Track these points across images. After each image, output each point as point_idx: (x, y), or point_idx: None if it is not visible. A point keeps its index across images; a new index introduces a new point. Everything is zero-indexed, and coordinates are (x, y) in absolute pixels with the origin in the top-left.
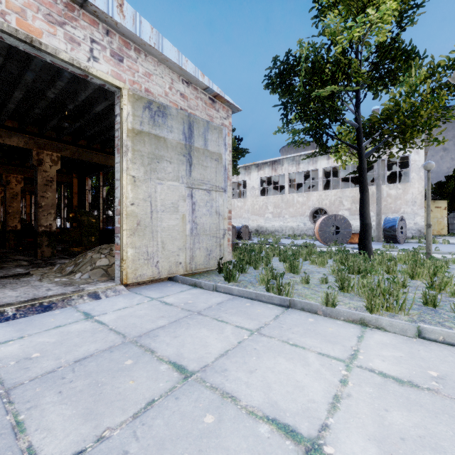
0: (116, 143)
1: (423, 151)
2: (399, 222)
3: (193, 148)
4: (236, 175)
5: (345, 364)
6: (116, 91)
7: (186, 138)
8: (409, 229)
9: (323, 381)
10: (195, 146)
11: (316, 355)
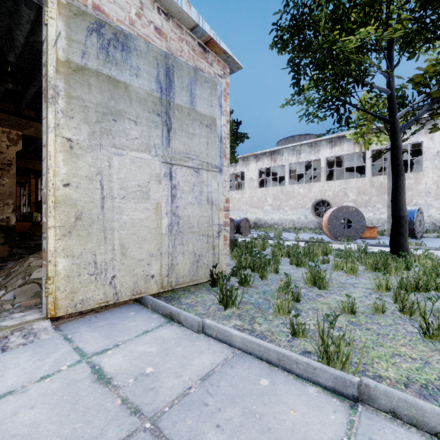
0: (43, 87)
1: (438, 137)
2: (417, 214)
3: (172, 106)
4: (234, 167)
5: None
6: (42, 1)
7: (162, 89)
8: None
9: None
10: (177, 102)
11: None
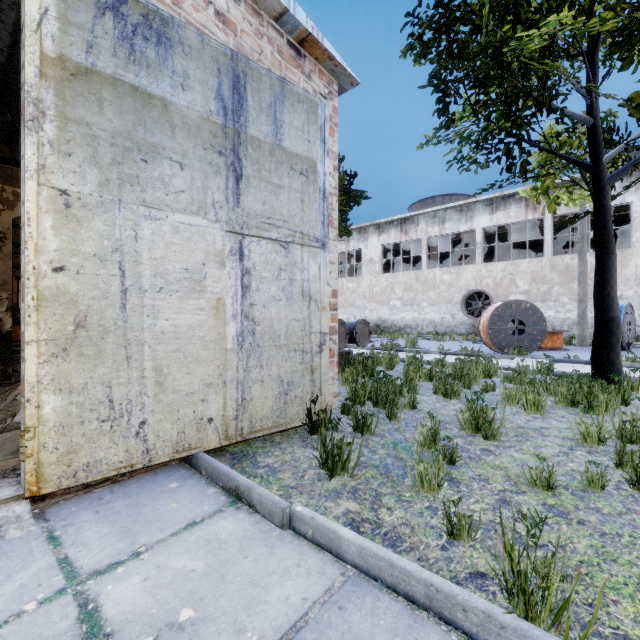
0: (22, 103)
1: None
2: (626, 313)
3: (244, 139)
4: (345, 242)
5: None
6: None
7: (226, 110)
8: None
9: None
10: (251, 133)
11: None
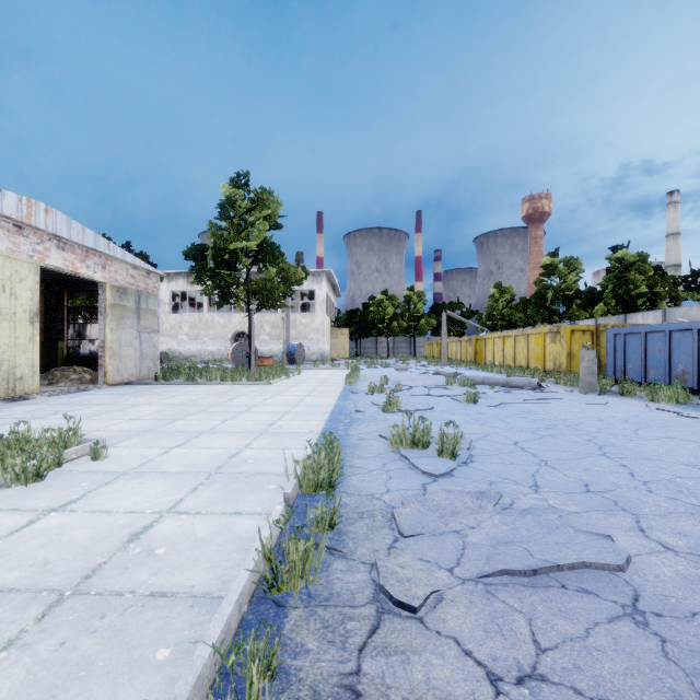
0: (100, 310)
1: (324, 288)
2: (298, 348)
3: (141, 309)
4: None
5: (209, 388)
6: (99, 282)
7: (137, 304)
8: (315, 354)
9: (202, 389)
10: (142, 307)
11: (203, 388)
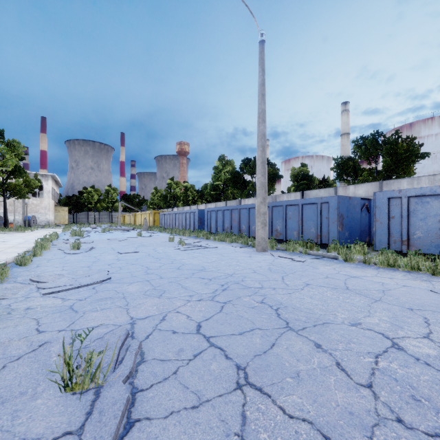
0: None
1: (50, 184)
2: (32, 218)
3: None
4: None
5: None
6: None
7: None
8: (44, 221)
9: None
10: None
11: None
